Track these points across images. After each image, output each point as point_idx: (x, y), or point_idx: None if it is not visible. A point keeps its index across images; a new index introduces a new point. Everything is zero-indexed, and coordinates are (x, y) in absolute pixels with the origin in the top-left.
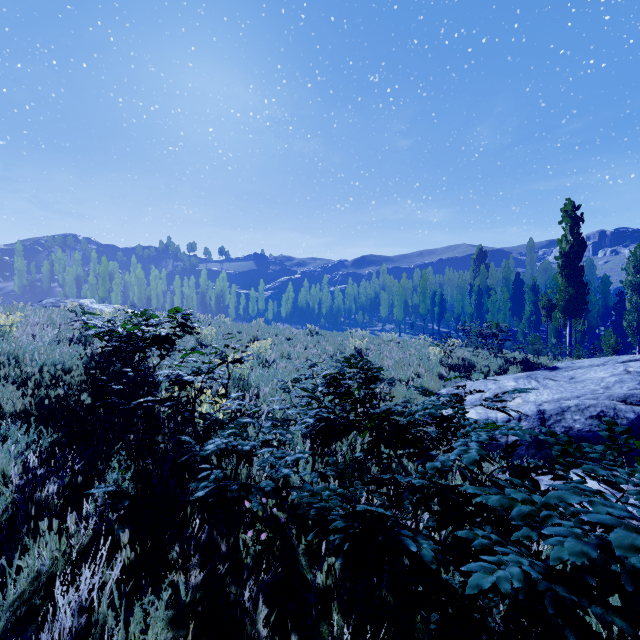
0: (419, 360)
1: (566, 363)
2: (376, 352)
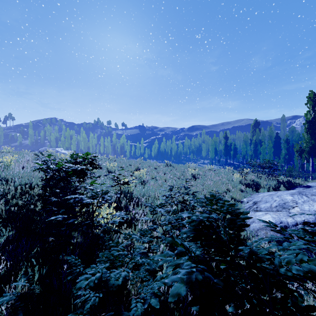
0: (227, 181)
1: (314, 183)
2: (203, 176)
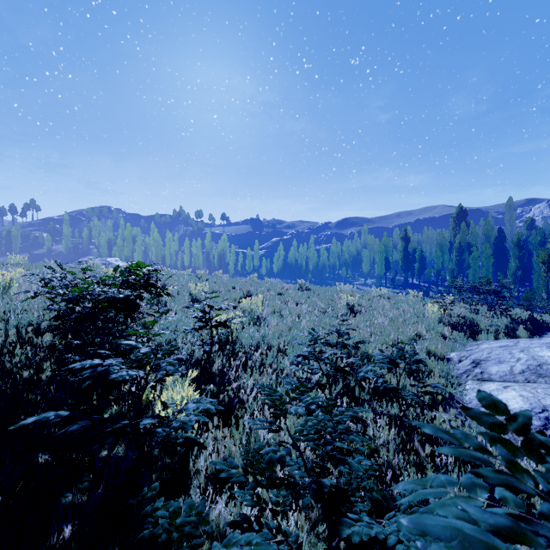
0: (415, 317)
1: None
2: (368, 308)
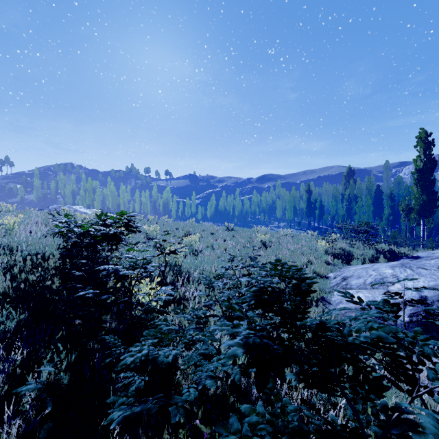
0: (309, 250)
1: (425, 253)
2: (276, 244)
